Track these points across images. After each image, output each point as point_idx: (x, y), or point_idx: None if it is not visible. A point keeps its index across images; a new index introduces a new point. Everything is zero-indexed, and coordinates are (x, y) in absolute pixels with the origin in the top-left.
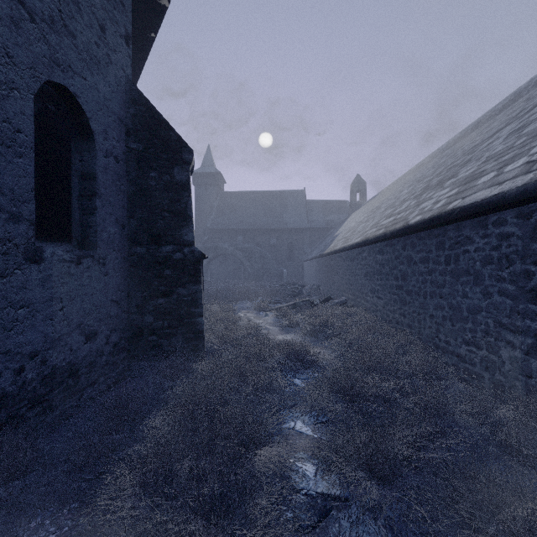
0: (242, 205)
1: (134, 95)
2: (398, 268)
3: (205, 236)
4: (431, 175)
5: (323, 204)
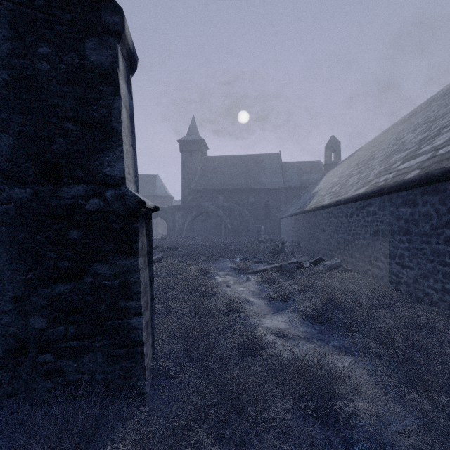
0: (223, 168)
1: None
2: None
3: (190, 196)
4: None
5: (297, 165)
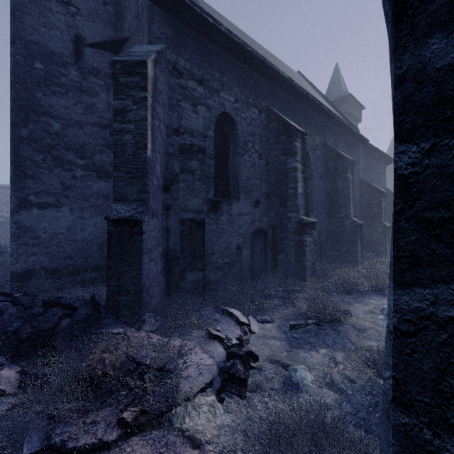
0: None
1: (387, 190)
2: None
3: None
4: None
5: None
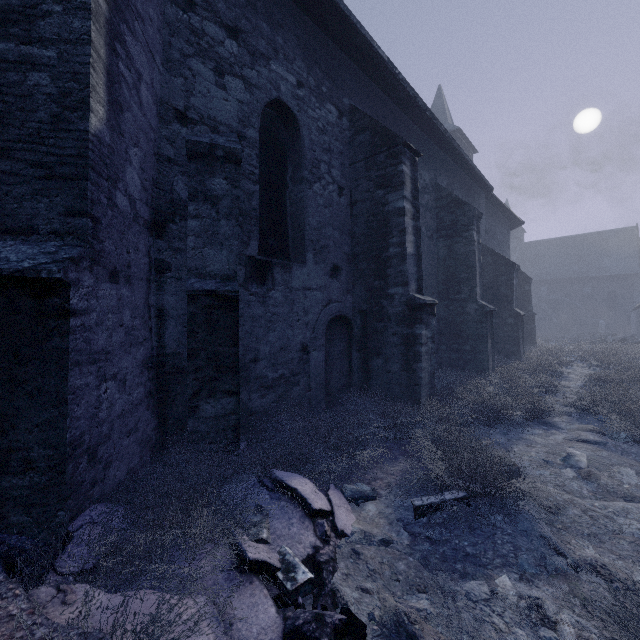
0: (546, 254)
1: None
2: None
3: None
4: None
5: None
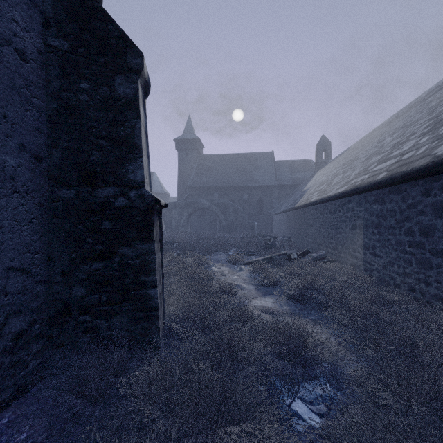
0: (218, 166)
1: None
2: (413, 220)
3: (186, 193)
4: (429, 115)
5: (290, 163)
